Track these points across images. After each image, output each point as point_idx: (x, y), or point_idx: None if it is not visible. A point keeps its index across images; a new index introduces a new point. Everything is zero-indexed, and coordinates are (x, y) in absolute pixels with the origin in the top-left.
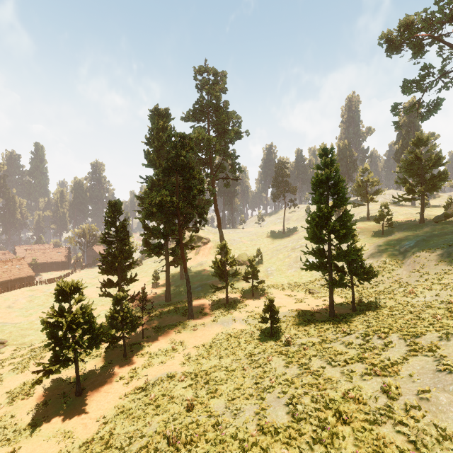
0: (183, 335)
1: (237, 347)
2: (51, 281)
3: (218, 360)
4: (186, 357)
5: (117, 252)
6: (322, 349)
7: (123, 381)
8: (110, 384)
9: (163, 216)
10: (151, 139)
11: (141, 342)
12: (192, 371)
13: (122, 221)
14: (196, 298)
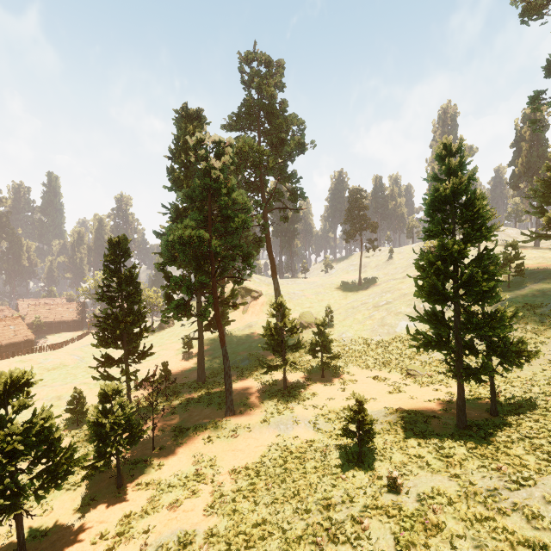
0: (216, 445)
1: (302, 479)
2: (52, 347)
3: (269, 507)
4: (216, 495)
5: (121, 313)
6: (475, 520)
7: (104, 545)
8: (80, 550)
9: (192, 261)
10: (177, 151)
11: (148, 460)
12: (223, 529)
13: (129, 268)
14: (240, 377)
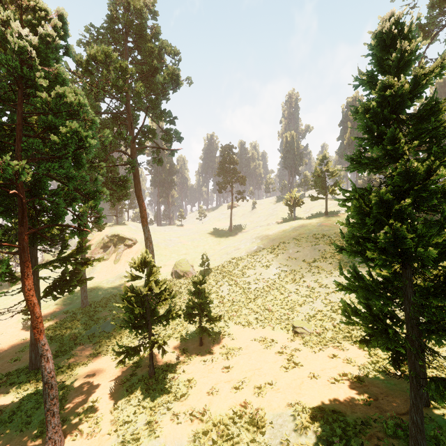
0: None
1: None
2: None
3: None
4: None
5: None
6: None
7: None
8: None
9: None
10: None
11: None
12: None
13: None
14: (94, 356)
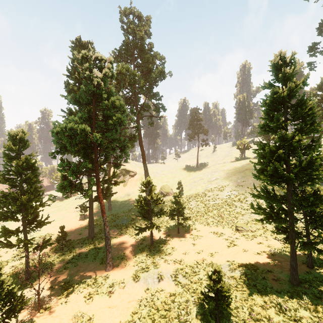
0: (95, 303)
1: None
2: None
3: None
4: None
5: (18, 192)
6: None
7: None
8: None
9: (81, 150)
10: (72, 70)
11: None
12: None
13: (26, 155)
14: (120, 234)
